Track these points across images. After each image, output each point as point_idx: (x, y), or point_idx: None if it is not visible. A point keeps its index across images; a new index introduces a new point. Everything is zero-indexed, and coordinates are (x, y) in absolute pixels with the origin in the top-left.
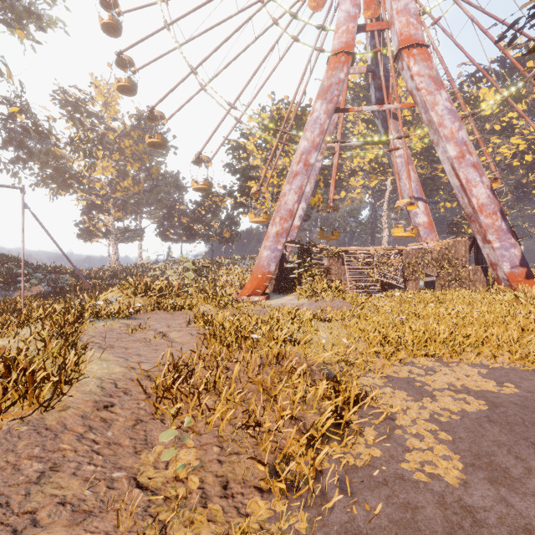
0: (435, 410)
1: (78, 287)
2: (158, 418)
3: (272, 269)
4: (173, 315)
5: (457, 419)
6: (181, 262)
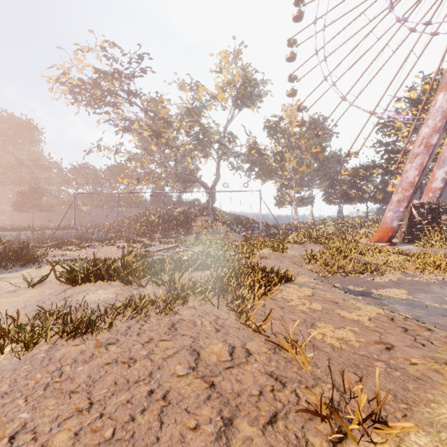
0: (405, 278)
1: (281, 232)
2: (305, 262)
3: (395, 225)
4: (319, 246)
5: (410, 280)
6: (342, 220)
